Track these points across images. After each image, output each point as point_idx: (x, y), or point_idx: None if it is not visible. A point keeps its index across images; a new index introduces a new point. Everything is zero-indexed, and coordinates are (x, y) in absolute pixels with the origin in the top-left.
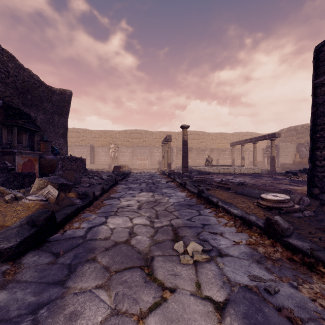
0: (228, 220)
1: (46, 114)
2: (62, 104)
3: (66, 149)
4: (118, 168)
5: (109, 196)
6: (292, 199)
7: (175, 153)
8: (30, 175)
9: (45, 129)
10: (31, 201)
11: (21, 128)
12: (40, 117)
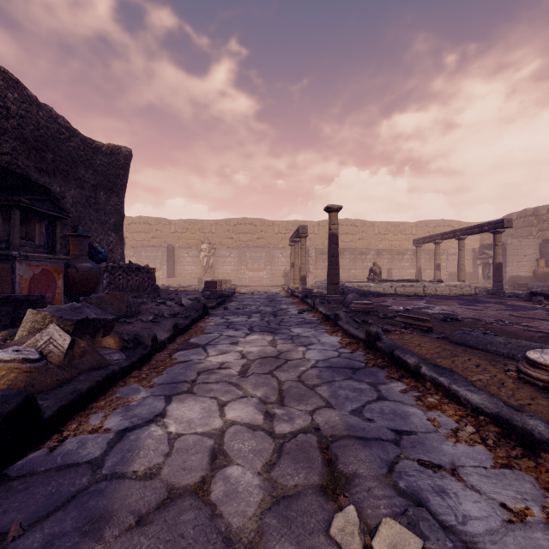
0: (458, 419)
1: (84, 189)
2: (114, 172)
3: (122, 252)
4: (213, 285)
5: (187, 342)
6: None
7: (313, 258)
8: (32, 302)
9: (82, 215)
10: None
11: (32, 212)
12: (71, 193)
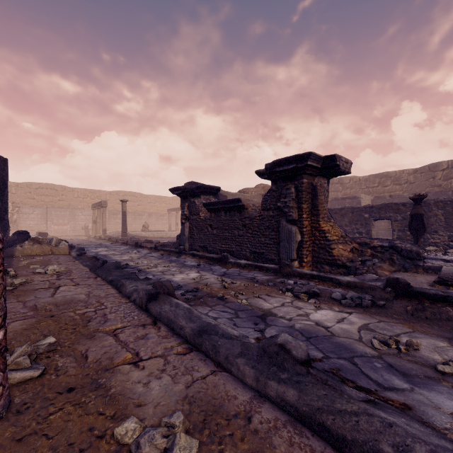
0: (146, 249)
1: None
2: None
3: None
4: (45, 235)
5: None
6: (172, 243)
7: (107, 217)
8: None
9: None
10: (65, 246)
11: None
12: None
